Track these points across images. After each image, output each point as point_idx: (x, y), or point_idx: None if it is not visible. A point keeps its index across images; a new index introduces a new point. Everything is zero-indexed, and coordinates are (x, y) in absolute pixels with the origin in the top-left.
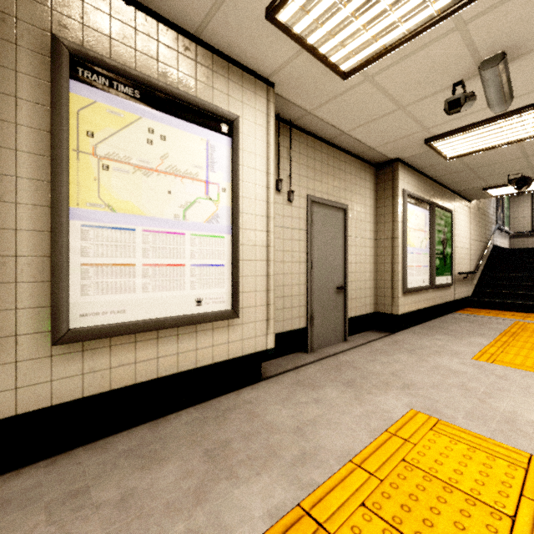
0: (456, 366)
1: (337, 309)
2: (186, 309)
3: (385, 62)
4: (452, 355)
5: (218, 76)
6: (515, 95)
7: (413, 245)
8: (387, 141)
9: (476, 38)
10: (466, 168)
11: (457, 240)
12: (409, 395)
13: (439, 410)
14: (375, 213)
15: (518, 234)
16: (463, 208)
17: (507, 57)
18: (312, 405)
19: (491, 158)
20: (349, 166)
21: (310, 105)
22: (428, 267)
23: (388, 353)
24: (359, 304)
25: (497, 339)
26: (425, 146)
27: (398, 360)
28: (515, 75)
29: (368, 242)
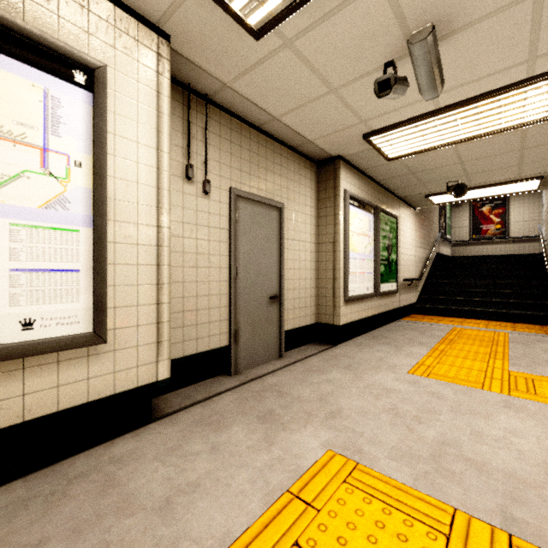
0: (391, 383)
1: (270, 322)
2: (0, 336)
3: (303, 20)
4: (389, 370)
5: (68, 1)
6: (448, 87)
7: (356, 250)
8: (325, 133)
9: (402, 1)
10: (408, 172)
11: (403, 247)
12: (331, 429)
13: (360, 449)
14: (317, 214)
15: (458, 242)
16: (408, 214)
17: (437, 35)
18: (204, 457)
19: (430, 161)
20: (285, 160)
21: (226, 75)
22: (372, 274)
23: (323, 370)
24: (298, 315)
25: (435, 347)
26: (365, 143)
27: (331, 380)
28: (446, 60)
29: (309, 246)
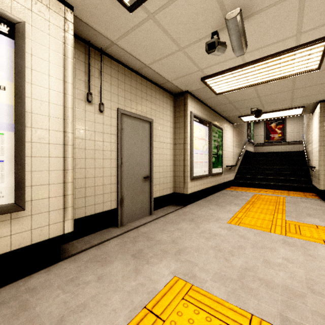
0: (217, 230)
1: (144, 193)
2: None
3: (159, 1)
4: (216, 221)
5: None
6: (250, 49)
7: (198, 148)
8: (178, 76)
9: None
10: (228, 102)
11: (226, 146)
12: (177, 261)
13: (195, 274)
14: (174, 126)
15: (258, 144)
16: (229, 127)
17: (243, 15)
18: (92, 285)
19: (241, 96)
20: (154, 92)
21: (113, 36)
22: (208, 162)
23: (176, 222)
24: (162, 188)
25: (244, 206)
26: (202, 83)
27: (180, 228)
28: (249, 32)
29: (169, 145)
